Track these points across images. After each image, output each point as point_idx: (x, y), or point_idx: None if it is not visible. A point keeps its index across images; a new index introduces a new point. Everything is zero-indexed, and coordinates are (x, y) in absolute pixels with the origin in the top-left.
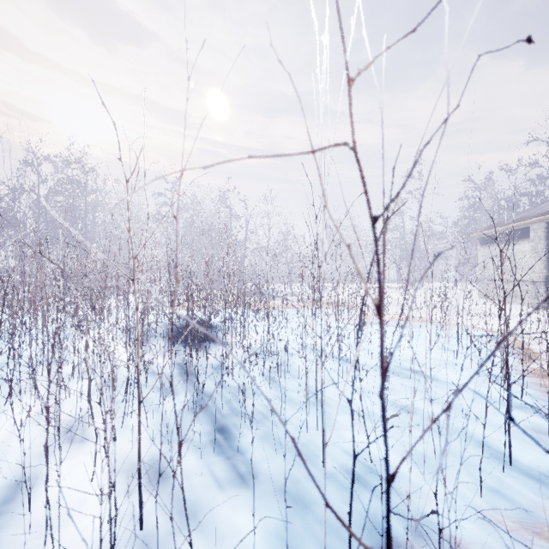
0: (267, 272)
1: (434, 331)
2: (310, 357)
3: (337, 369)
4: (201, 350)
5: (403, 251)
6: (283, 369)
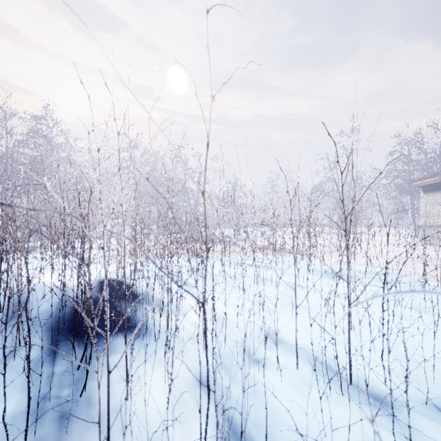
0: (205, 221)
1: (434, 296)
2: (291, 377)
3: (367, 437)
4: (94, 359)
5: (337, 200)
6: (246, 433)
